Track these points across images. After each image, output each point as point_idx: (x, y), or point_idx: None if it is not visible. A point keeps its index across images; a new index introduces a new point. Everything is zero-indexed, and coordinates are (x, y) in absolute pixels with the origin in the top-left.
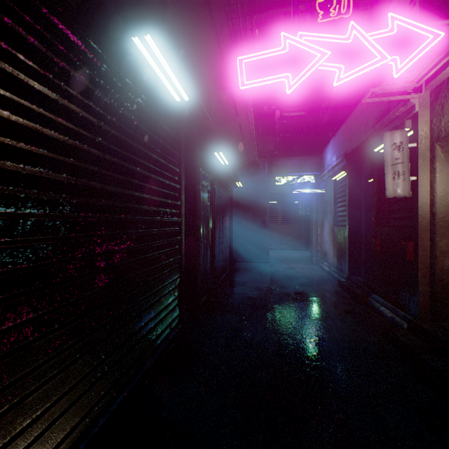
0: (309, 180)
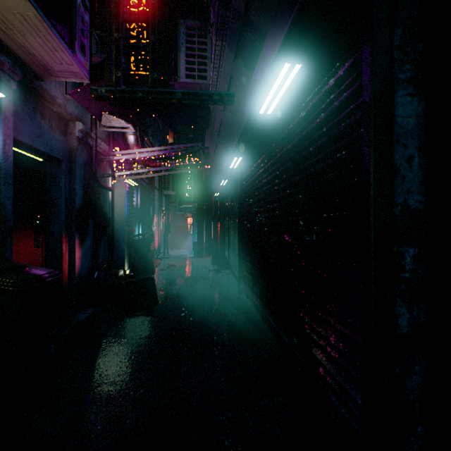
0: None
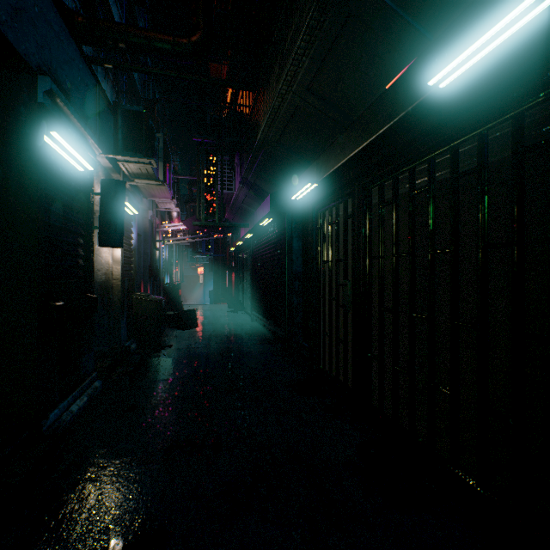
0: None
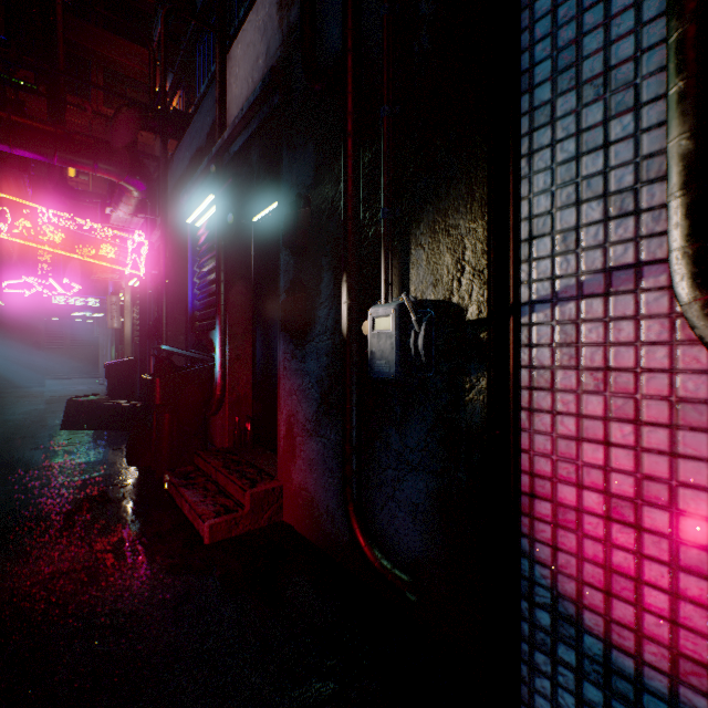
0: (94, 303)
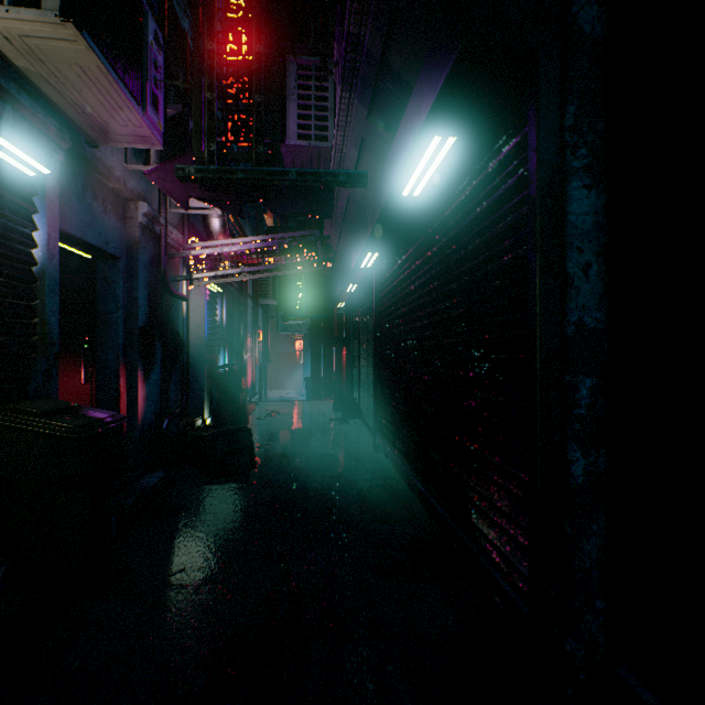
0: None
